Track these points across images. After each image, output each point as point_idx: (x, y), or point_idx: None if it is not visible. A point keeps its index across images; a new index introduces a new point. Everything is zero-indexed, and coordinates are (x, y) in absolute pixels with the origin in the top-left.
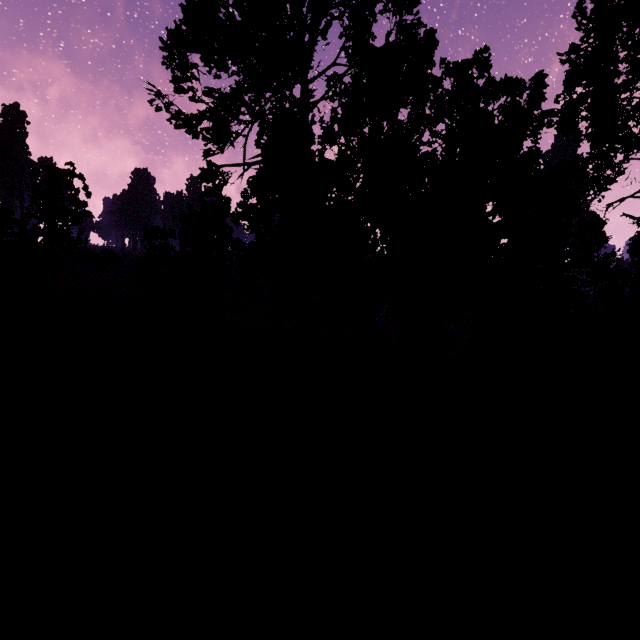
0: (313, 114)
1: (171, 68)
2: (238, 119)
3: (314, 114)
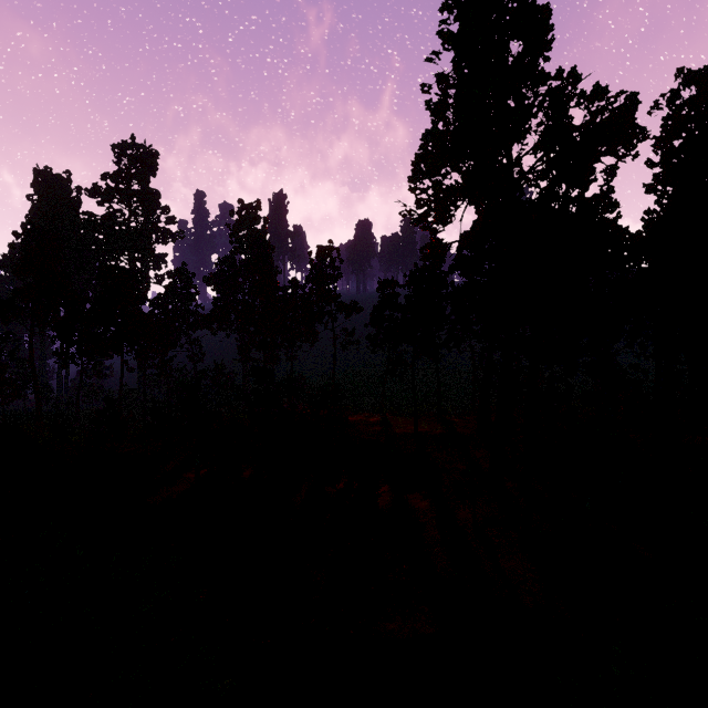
0: (522, 170)
1: (414, 192)
2: (456, 205)
3: (523, 170)
